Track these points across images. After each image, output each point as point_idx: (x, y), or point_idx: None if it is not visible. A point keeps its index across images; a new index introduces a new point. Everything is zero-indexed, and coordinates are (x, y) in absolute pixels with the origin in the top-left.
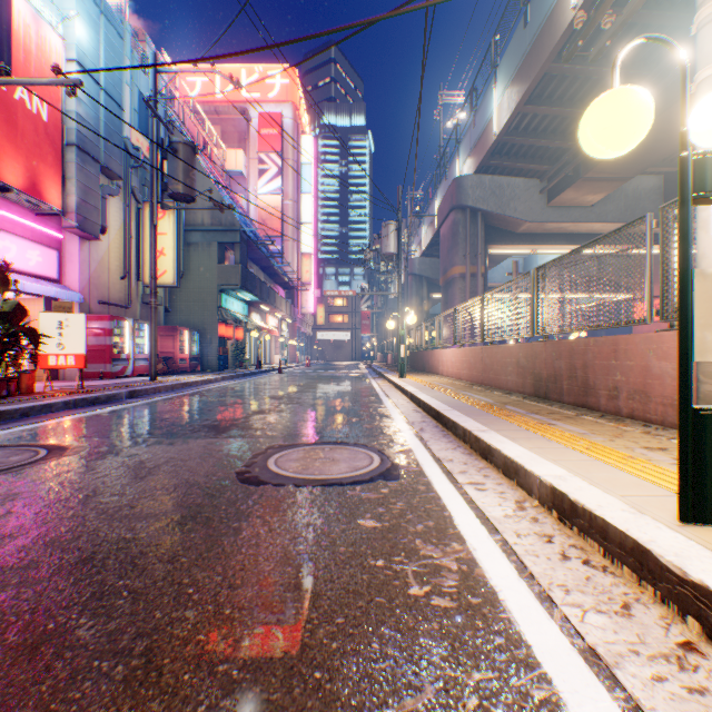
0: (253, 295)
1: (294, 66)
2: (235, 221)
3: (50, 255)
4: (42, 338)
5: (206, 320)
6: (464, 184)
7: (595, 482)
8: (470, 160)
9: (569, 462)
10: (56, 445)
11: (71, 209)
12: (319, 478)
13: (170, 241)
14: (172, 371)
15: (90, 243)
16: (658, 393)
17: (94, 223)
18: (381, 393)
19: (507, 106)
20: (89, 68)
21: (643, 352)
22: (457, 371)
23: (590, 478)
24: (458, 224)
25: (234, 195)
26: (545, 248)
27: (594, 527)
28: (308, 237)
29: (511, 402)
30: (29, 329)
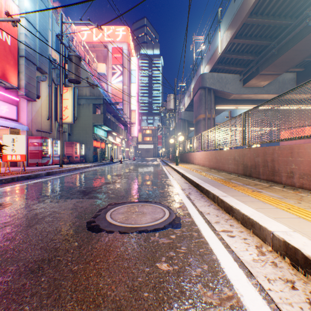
0: (109, 128)
1: (125, 12)
2: (100, 94)
3: (12, 108)
4: (4, 147)
5: (87, 139)
6: (205, 77)
7: None
8: (207, 66)
9: (284, 219)
10: None
11: (22, 87)
12: (134, 227)
13: (70, 103)
14: (71, 162)
15: (32, 103)
16: None
17: (33, 93)
18: (167, 173)
19: (225, 39)
20: (31, 21)
21: (309, 153)
22: (203, 162)
23: (306, 234)
24: (202, 95)
25: (101, 83)
26: (241, 106)
27: None
28: (134, 102)
29: (232, 178)
30: None
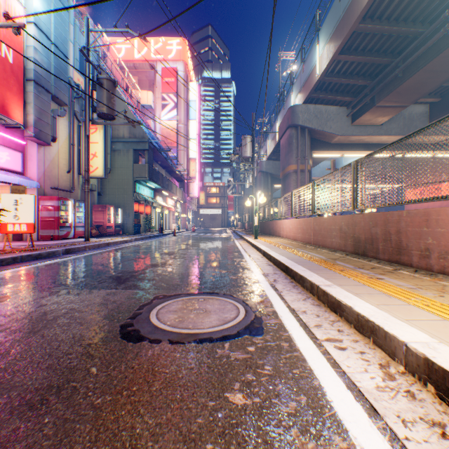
0: (157, 184)
1: (179, 14)
2: (145, 135)
3: (16, 155)
4: (2, 212)
5: (125, 201)
6: (296, 110)
7: None
8: (300, 95)
9: (422, 323)
10: None
11: (30, 124)
12: (192, 333)
13: (100, 148)
14: (102, 234)
15: (45, 147)
16: None
17: (46, 134)
18: (242, 250)
19: (327, 56)
20: (43, 28)
21: None
22: (294, 234)
23: None
24: (292, 137)
25: (146, 120)
26: (350, 153)
27: None
28: (194, 148)
29: (338, 258)
30: None
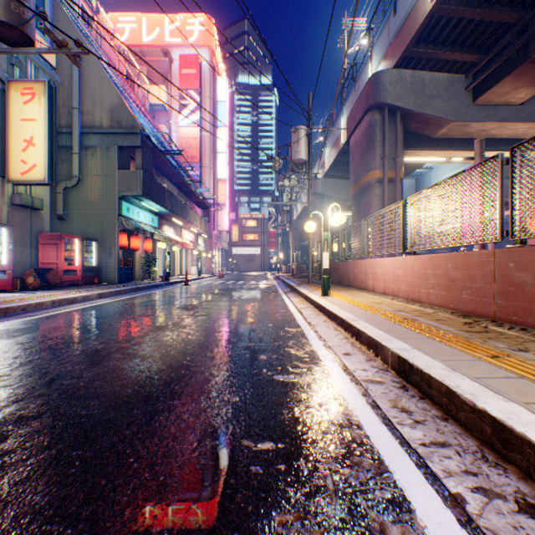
0: (159, 205)
1: None
2: (136, 124)
3: None
4: None
5: (104, 229)
6: (383, 79)
7: None
8: (387, 56)
9: None
10: None
11: None
12: None
13: (41, 129)
14: (49, 284)
15: None
16: None
17: None
18: (308, 331)
19: None
20: None
21: None
22: (411, 288)
23: None
24: (375, 125)
25: (156, 124)
26: (462, 155)
27: None
28: (223, 165)
29: None
30: None
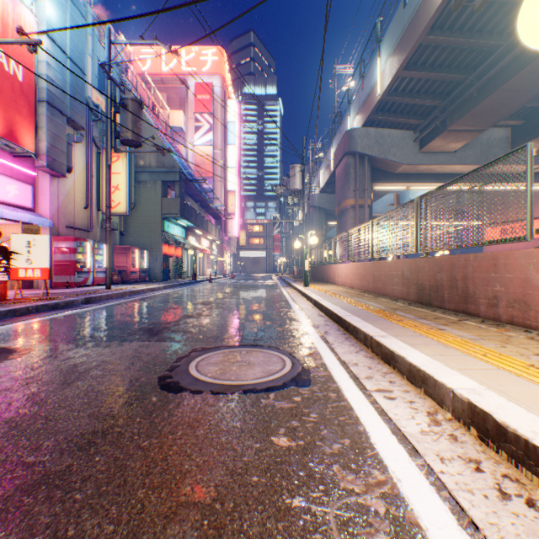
0: (189, 222)
1: (218, 29)
2: (175, 164)
3: (26, 189)
4: (13, 255)
5: (152, 242)
6: (354, 134)
7: (513, 397)
8: (358, 116)
9: (475, 371)
10: (5, 348)
11: (42, 152)
12: (235, 384)
13: (123, 179)
14: (125, 281)
15: (59, 179)
16: (538, 302)
17: (61, 163)
18: (289, 299)
19: (389, 71)
20: (57, 40)
21: (523, 265)
22: (350, 281)
23: (505, 393)
24: (350, 166)
25: (176, 145)
26: (417, 185)
27: (533, 459)
28: (233, 178)
29: (399, 308)
30: (1, 247)
